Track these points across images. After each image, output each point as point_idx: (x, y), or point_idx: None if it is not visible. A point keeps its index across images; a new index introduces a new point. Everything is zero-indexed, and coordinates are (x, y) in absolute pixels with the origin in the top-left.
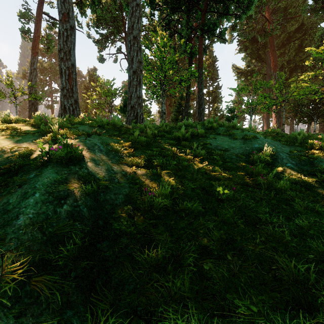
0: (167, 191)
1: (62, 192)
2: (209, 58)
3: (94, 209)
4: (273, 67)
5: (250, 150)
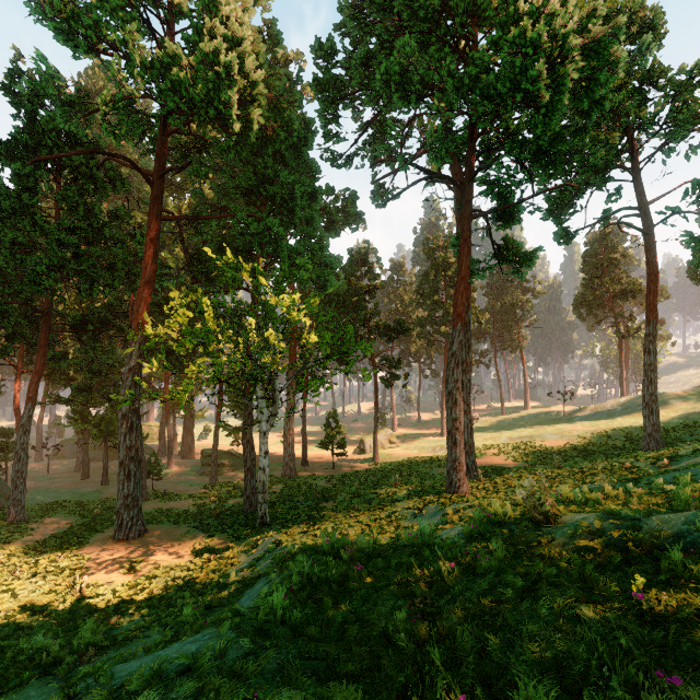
0: (675, 558)
1: None
2: None
3: (693, 545)
4: None
5: None
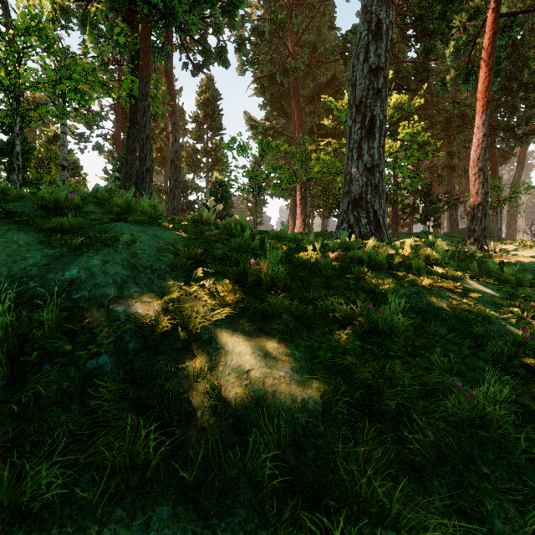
0: None
1: None
2: (208, 91)
3: None
4: (298, 127)
5: (30, 290)
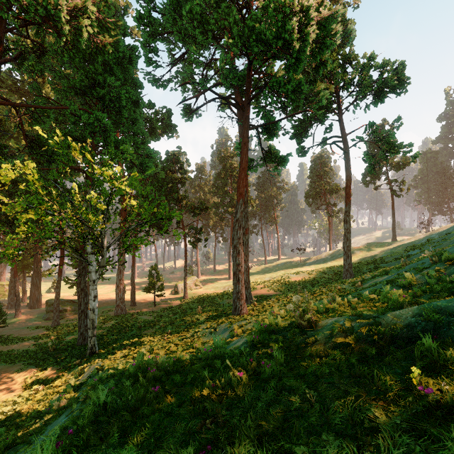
0: (427, 345)
1: (427, 312)
2: None
3: (424, 332)
4: None
5: None
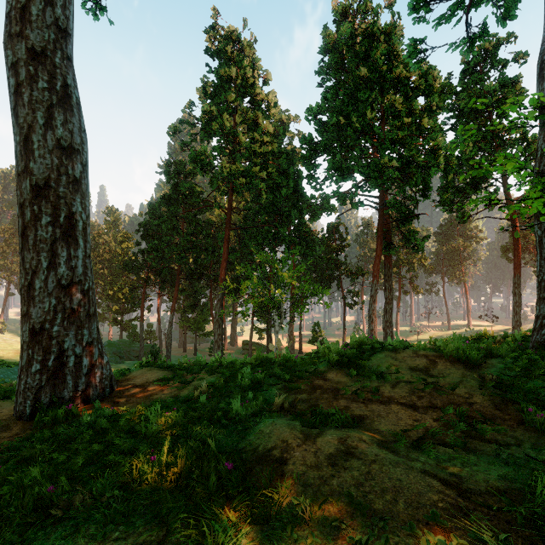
0: None
1: None
2: None
3: None
4: None
5: None
